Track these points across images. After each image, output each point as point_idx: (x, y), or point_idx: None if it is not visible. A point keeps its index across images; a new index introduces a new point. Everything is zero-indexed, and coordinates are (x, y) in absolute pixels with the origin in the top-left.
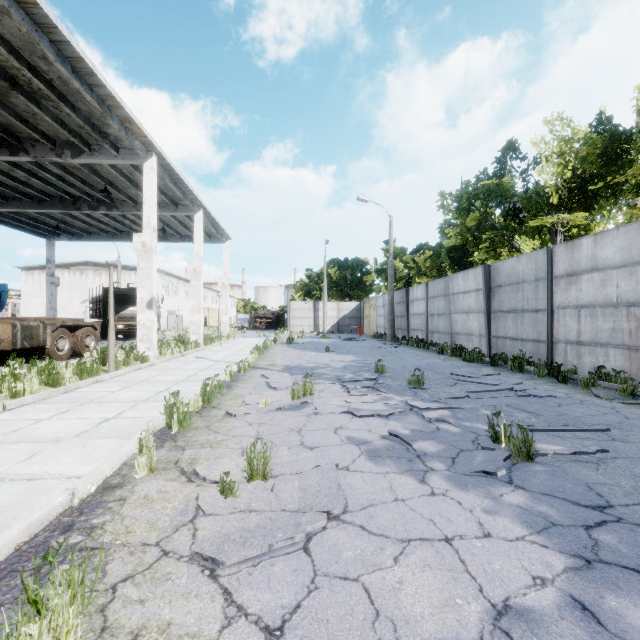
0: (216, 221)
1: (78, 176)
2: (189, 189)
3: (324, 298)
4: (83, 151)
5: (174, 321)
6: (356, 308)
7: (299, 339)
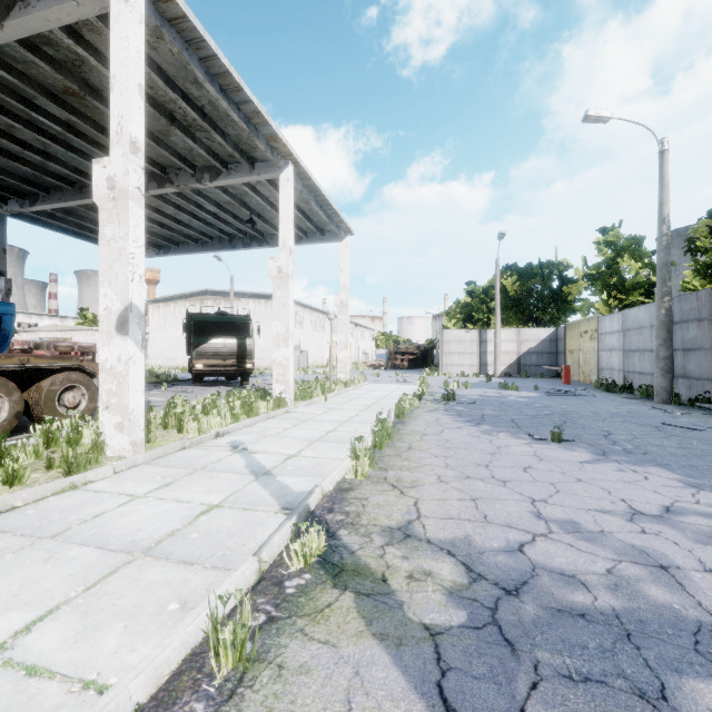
0: (323, 195)
1: (88, 117)
2: (254, 107)
3: (496, 323)
4: (13, 4)
5: (297, 358)
6: (549, 338)
7: (461, 389)
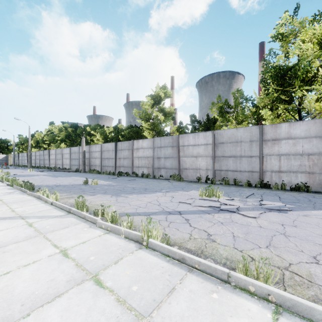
0: None
1: None
2: None
3: None
4: None
5: None
6: (5, 157)
7: None
